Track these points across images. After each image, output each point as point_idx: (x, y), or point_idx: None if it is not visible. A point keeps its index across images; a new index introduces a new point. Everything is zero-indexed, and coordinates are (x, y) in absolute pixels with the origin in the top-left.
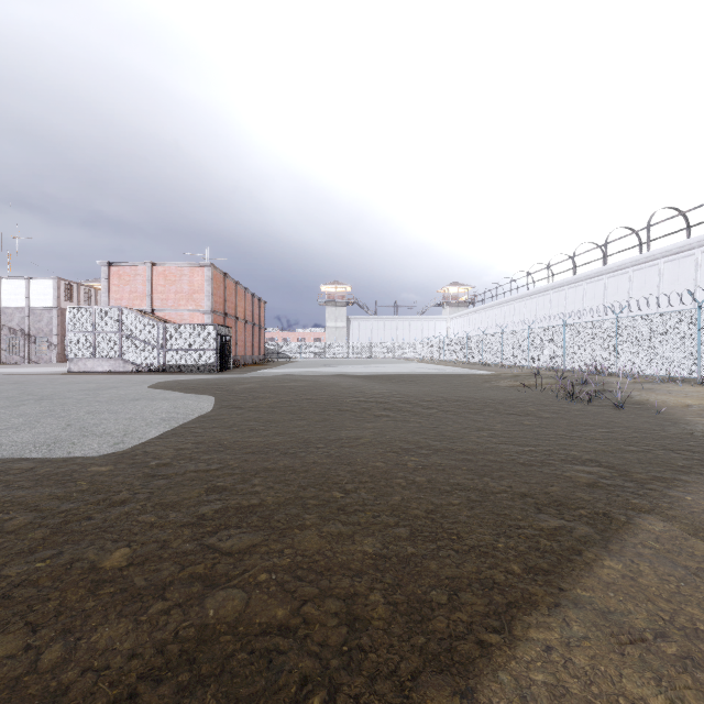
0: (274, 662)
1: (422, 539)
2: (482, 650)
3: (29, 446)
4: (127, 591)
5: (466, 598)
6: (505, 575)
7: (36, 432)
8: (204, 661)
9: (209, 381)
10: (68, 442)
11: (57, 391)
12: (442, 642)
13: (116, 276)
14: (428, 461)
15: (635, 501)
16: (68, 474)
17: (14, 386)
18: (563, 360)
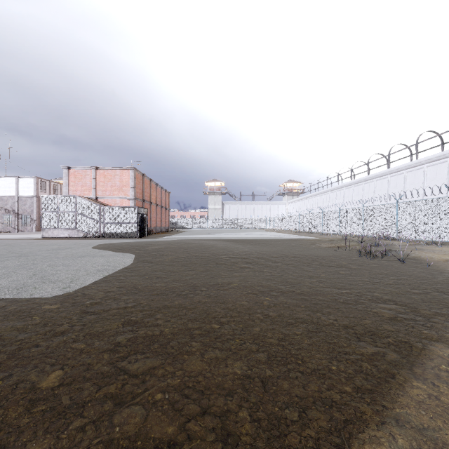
0: None
1: (277, 363)
2: None
3: (4, 289)
4: (54, 409)
5: (312, 415)
6: (340, 394)
7: (11, 280)
8: None
9: (132, 243)
10: (32, 287)
11: (32, 250)
12: None
13: (72, 176)
14: (277, 300)
15: (425, 331)
16: (28, 311)
17: (4, 247)
18: (362, 230)
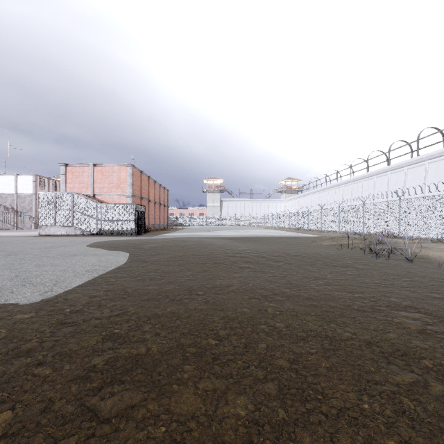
0: None
1: (291, 398)
2: None
3: None
4: None
5: None
6: None
7: None
8: None
9: (128, 241)
10: (9, 291)
11: (24, 248)
12: None
13: (70, 173)
14: (283, 307)
15: None
16: None
17: None
18: (363, 227)
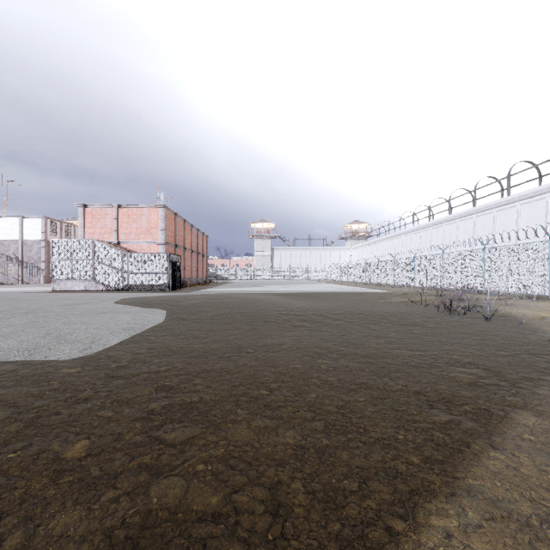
0: (208, 549)
1: (335, 432)
2: (390, 537)
3: (13, 351)
4: (83, 480)
5: (374, 486)
6: (406, 465)
7: (21, 340)
8: (146, 547)
9: (162, 298)
10: (46, 348)
11: (42, 306)
12: (355, 529)
13: (89, 215)
14: (337, 364)
15: (509, 398)
16: (43, 375)
17: (8, 302)
18: (442, 281)
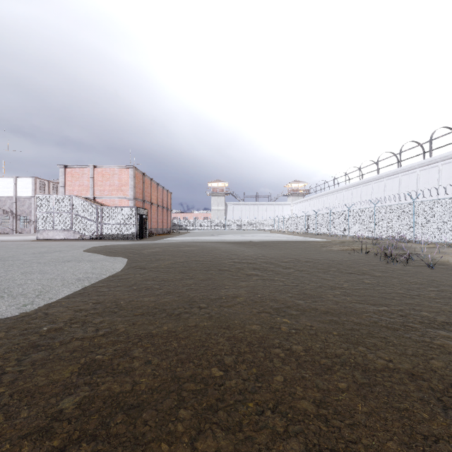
0: None
1: None
2: None
3: None
4: None
5: None
6: None
7: None
8: None
9: (128, 246)
10: None
11: (16, 253)
12: None
13: (69, 175)
14: (299, 324)
15: None
16: None
17: None
18: (374, 231)
